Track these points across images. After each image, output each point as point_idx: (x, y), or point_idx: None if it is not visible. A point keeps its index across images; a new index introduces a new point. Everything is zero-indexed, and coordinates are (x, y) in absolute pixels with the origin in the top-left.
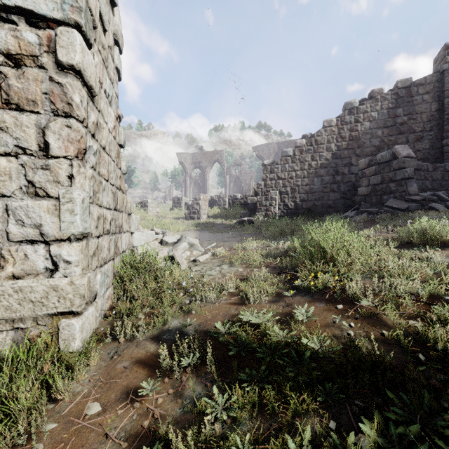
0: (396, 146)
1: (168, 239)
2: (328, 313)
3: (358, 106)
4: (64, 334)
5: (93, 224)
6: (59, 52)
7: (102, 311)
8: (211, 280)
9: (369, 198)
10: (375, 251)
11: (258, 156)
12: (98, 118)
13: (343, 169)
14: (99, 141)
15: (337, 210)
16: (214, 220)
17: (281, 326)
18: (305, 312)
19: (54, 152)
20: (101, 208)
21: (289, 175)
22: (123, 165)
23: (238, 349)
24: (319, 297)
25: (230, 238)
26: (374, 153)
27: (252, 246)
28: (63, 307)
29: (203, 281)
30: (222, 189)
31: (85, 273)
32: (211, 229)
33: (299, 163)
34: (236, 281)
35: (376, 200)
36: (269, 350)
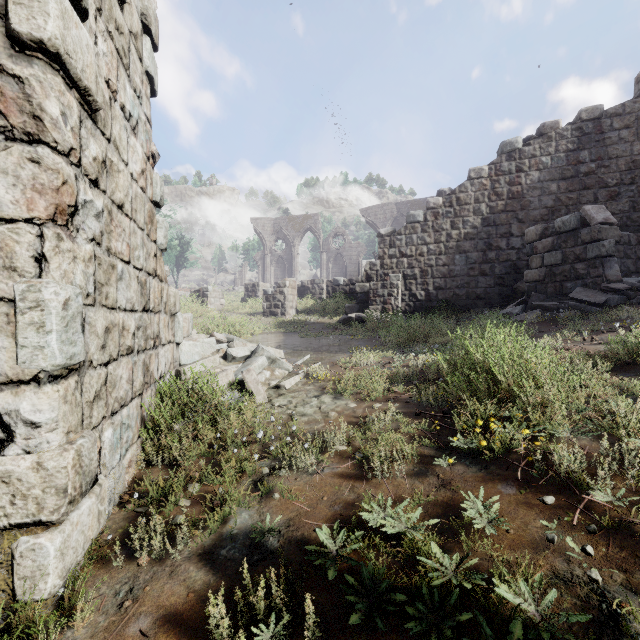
0: (586, 207)
1: (235, 352)
2: (528, 511)
3: (522, 147)
4: (23, 568)
5: (95, 342)
6: (13, 15)
7: (117, 491)
8: (305, 426)
9: (542, 286)
10: (578, 379)
11: (369, 222)
12: (107, 152)
13: (499, 241)
14: (108, 193)
15: (489, 303)
16: (306, 317)
17: (442, 538)
18: (483, 508)
19: (5, 211)
20: (113, 311)
21: (418, 251)
22: (160, 235)
23: (365, 601)
24: (500, 470)
25: (331, 346)
26: (545, 218)
27: (368, 362)
28: (22, 514)
29: (291, 427)
30: (317, 270)
31: (72, 439)
32: (302, 332)
33: (433, 233)
34: (347, 428)
35: (554, 289)
36: (431, 610)
